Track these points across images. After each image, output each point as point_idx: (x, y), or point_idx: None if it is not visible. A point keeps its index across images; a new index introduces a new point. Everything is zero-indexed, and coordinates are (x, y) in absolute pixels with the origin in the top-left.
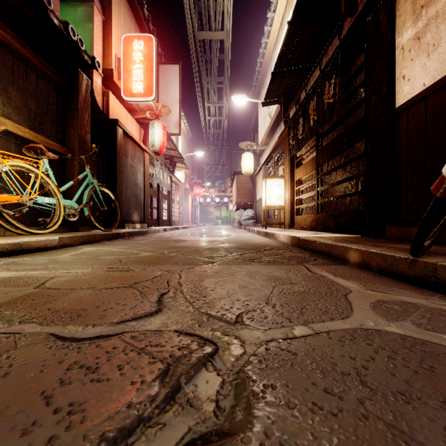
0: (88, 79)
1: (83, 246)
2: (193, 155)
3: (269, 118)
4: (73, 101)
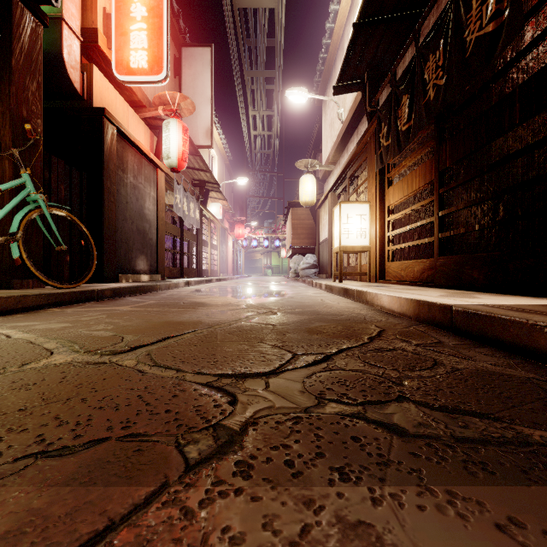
0: (36, 21)
1: None
2: (234, 184)
3: (339, 124)
4: (2, 53)
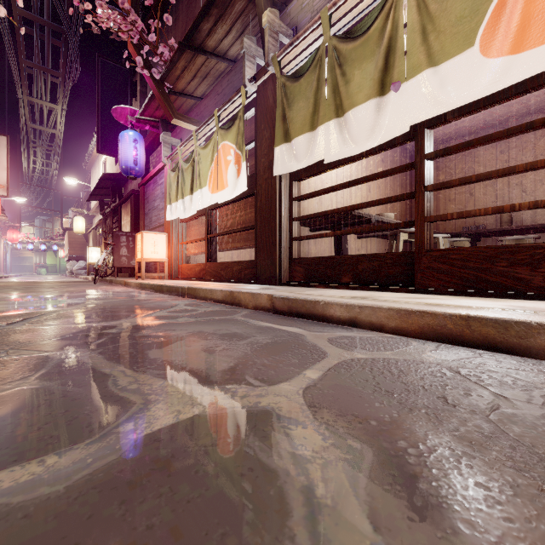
0: None
1: None
2: None
3: None
4: None
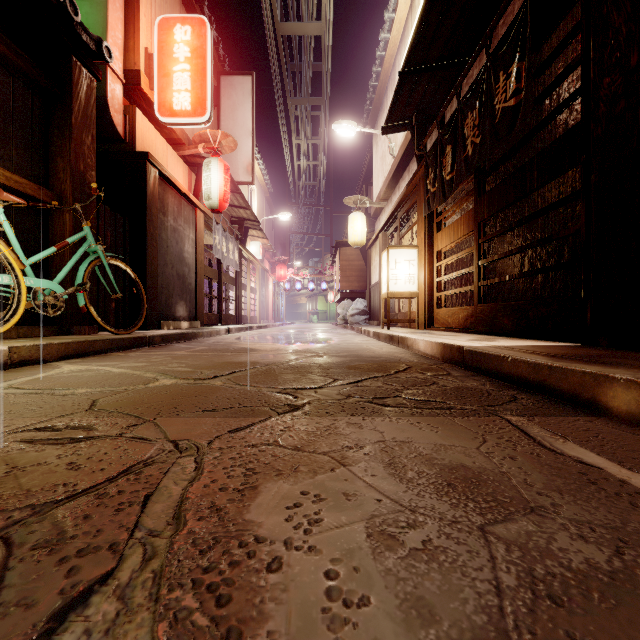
0: (91, 77)
1: (64, 362)
2: (275, 219)
3: (390, 159)
4: (63, 112)
